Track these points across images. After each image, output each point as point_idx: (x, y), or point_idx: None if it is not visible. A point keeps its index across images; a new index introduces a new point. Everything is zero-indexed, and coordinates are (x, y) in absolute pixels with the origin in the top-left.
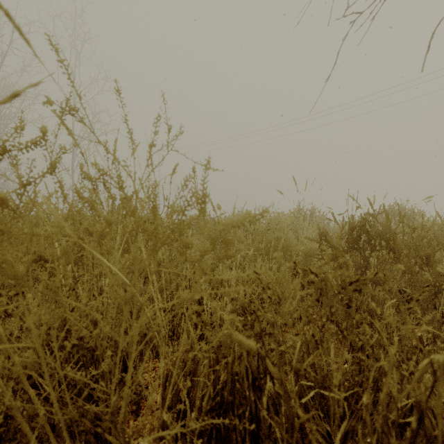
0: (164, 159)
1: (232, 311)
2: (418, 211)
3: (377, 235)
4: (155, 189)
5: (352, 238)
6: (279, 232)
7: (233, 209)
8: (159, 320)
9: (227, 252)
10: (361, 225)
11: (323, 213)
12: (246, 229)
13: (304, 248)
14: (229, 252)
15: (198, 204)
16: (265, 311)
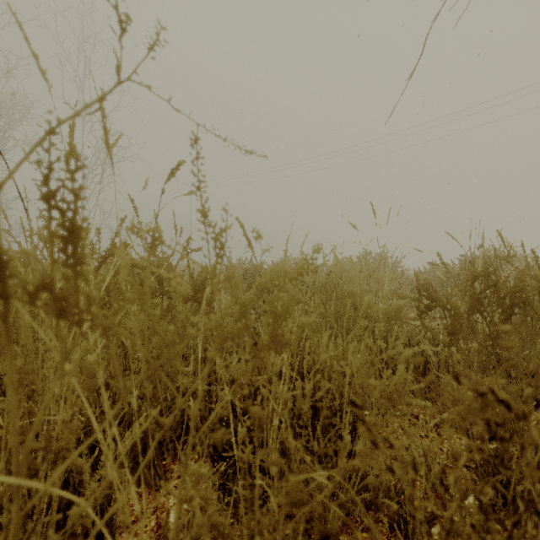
0: (104, 100)
1: (290, 504)
2: (522, 256)
3: (512, 291)
4: (74, 175)
5: (473, 296)
6: (351, 285)
7: (286, 247)
8: (95, 530)
9: (276, 336)
10: (485, 275)
11: (396, 258)
12: (301, 279)
13: (389, 308)
14: (281, 336)
15: (205, 226)
16: (357, 462)
